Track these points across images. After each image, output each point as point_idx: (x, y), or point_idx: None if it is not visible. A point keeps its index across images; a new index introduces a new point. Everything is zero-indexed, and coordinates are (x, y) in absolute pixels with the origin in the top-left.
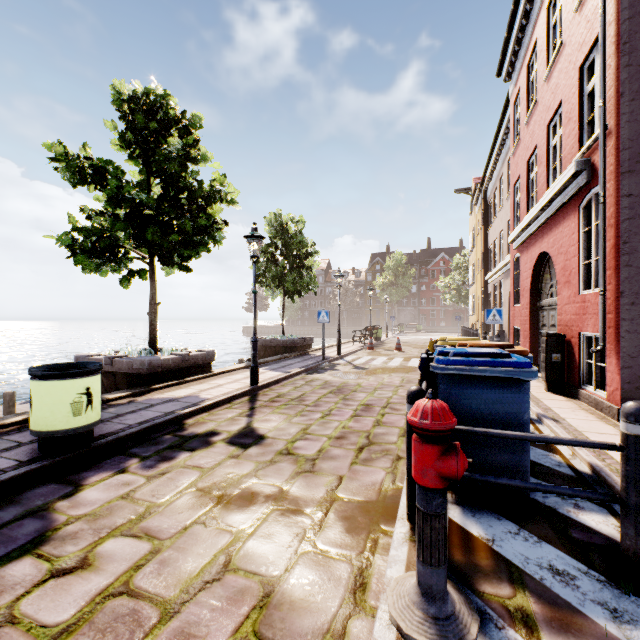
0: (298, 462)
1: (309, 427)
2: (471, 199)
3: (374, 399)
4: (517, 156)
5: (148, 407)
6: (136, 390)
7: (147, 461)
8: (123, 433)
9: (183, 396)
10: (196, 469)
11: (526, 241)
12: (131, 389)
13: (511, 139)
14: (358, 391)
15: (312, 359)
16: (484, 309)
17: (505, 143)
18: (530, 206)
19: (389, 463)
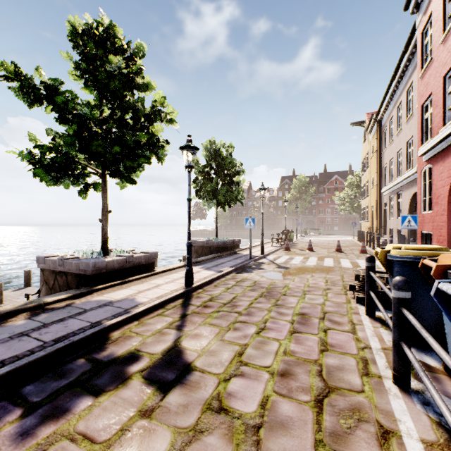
0: (234, 435)
1: (244, 350)
2: (366, 129)
3: (307, 306)
4: (428, 76)
5: (79, 314)
6: (78, 291)
7: (29, 417)
8: (25, 359)
9: (119, 299)
10: (84, 445)
11: (442, 151)
12: (74, 290)
13: (418, 64)
14: (288, 295)
15: (240, 258)
16: (379, 216)
17: (404, 75)
18: (447, 118)
19: (375, 448)
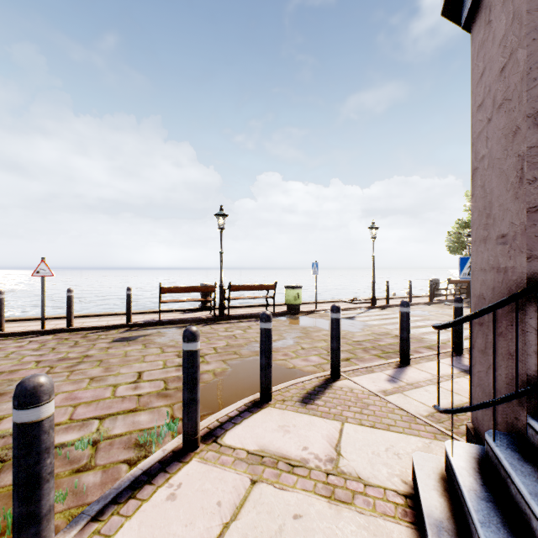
0: None
1: None
2: None
3: None
4: None
5: None
6: None
7: None
8: None
9: None
10: None
11: None
12: None
13: None
14: None
15: None
16: None
17: None
18: None
19: None
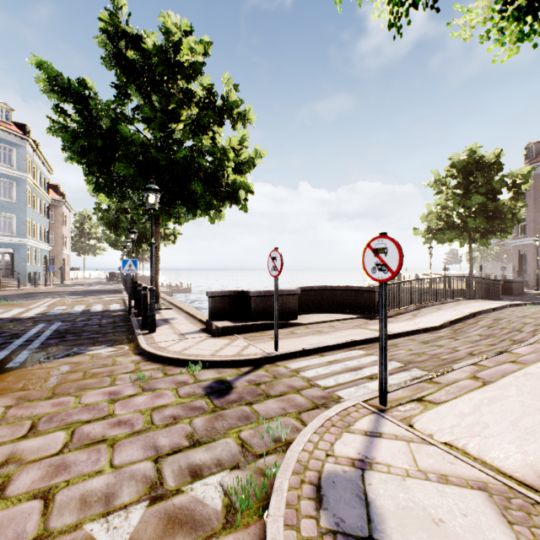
0: None
1: None
2: None
3: None
4: None
5: None
6: None
7: None
8: None
9: None
10: None
11: None
12: None
13: None
14: None
15: None
16: None
17: None
18: None
19: None
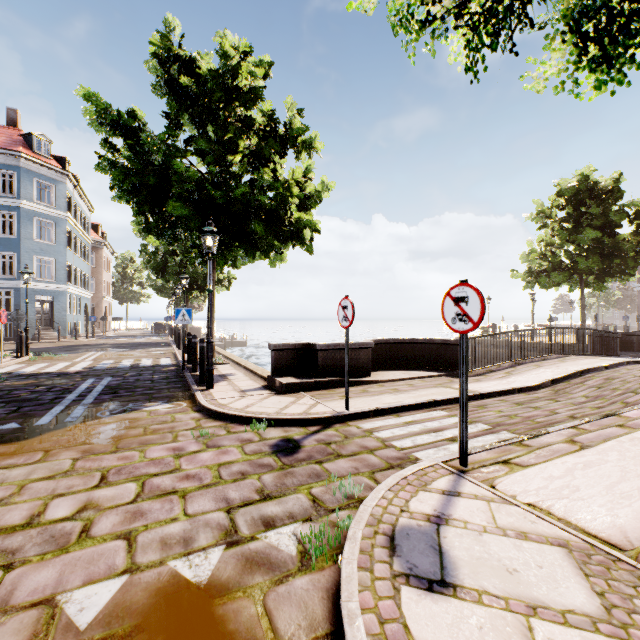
0: None
1: None
2: None
3: None
4: None
5: None
6: None
7: None
8: None
9: None
10: None
11: None
12: None
13: None
14: None
15: None
16: None
17: None
18: None
19: None
